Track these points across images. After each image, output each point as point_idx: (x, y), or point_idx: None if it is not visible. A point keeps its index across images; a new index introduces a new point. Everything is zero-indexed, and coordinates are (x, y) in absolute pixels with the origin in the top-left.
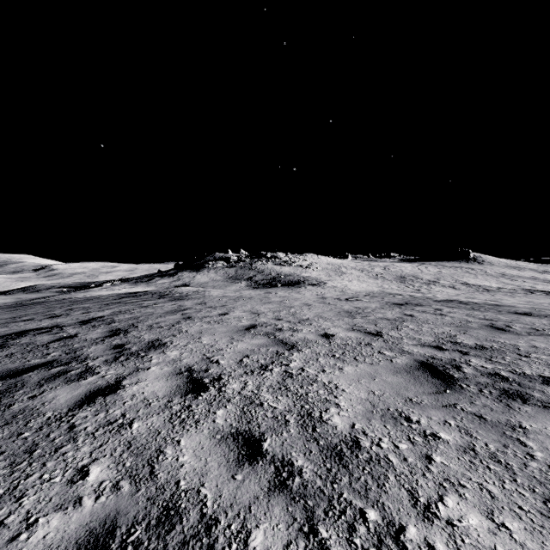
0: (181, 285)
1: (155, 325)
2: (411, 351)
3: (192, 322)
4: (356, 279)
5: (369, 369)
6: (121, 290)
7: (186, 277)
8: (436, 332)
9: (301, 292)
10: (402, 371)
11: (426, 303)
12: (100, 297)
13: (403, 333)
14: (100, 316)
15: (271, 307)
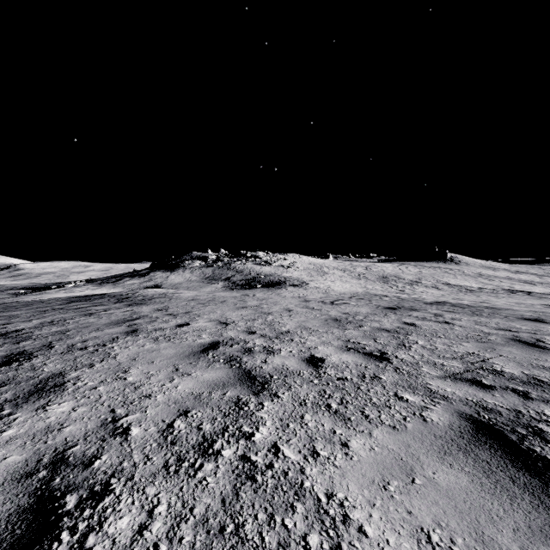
0: (152, 286)
1: (79, 344)
2: (443, 393)
3: (133, 339)
4: (338, 279)
5: (395, 445)
6: (82, 292)
7: (159, 277)
8: (458, 351)
9: (281, 294)
10: (453, 449)
11: (420, 307)
12: (44, 302)
13: (416, 355)
14: (18, 330)
15: (244, 313)
